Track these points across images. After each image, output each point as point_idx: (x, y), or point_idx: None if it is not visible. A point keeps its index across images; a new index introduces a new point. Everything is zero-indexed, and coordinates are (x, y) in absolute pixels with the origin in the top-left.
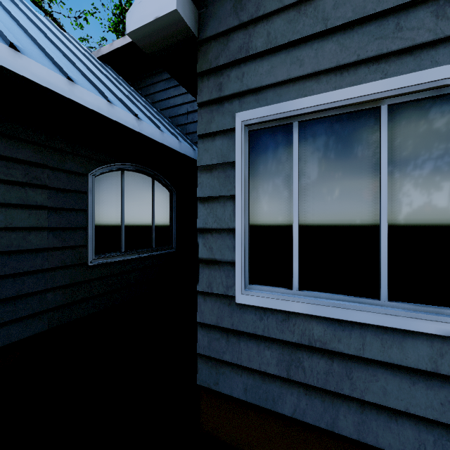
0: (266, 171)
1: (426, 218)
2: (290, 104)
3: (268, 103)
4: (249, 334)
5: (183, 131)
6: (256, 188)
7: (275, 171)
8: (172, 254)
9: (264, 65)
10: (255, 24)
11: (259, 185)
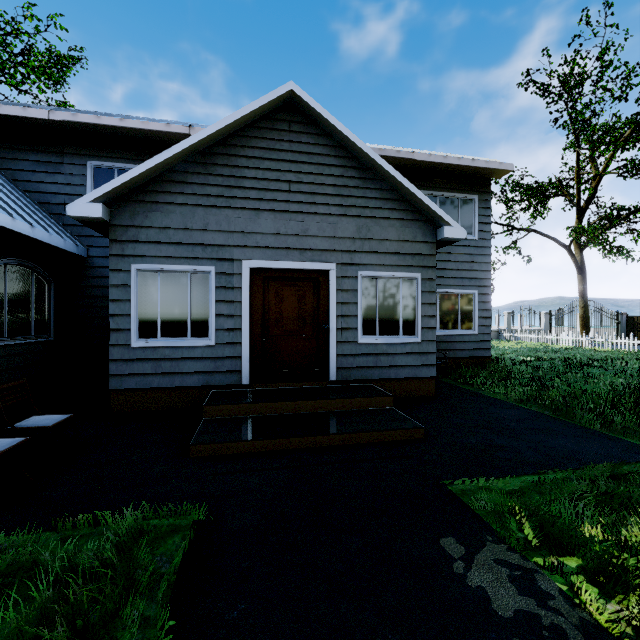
0: (146, 290)
1: (202, 311)
2: (157, 266)
3: (148, 263)
4: (139, 359)
5: (59, 221)
6: (142, 297)
7: (151, 290)
8: (50, 342)
9: (146, 247)
10: (141, 228)
11: (143, 296)
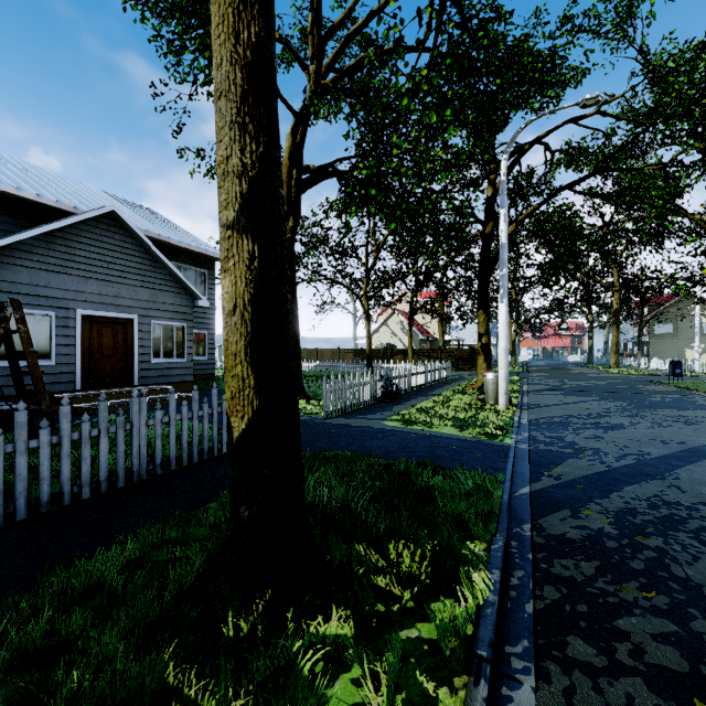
0: None
1: (44, 342)
2: None
3: None
4: None
5: None
6: None
7: None
8: None
9: None
10: None
11: None
